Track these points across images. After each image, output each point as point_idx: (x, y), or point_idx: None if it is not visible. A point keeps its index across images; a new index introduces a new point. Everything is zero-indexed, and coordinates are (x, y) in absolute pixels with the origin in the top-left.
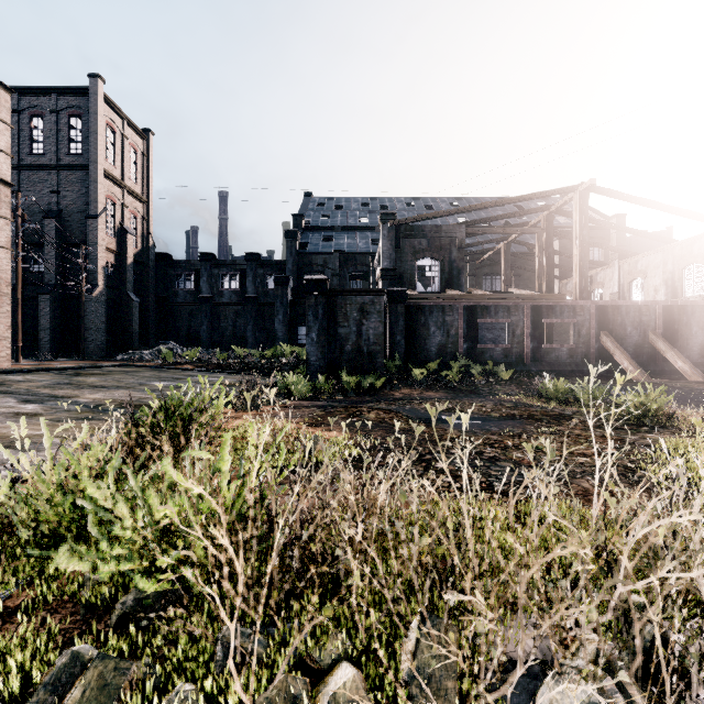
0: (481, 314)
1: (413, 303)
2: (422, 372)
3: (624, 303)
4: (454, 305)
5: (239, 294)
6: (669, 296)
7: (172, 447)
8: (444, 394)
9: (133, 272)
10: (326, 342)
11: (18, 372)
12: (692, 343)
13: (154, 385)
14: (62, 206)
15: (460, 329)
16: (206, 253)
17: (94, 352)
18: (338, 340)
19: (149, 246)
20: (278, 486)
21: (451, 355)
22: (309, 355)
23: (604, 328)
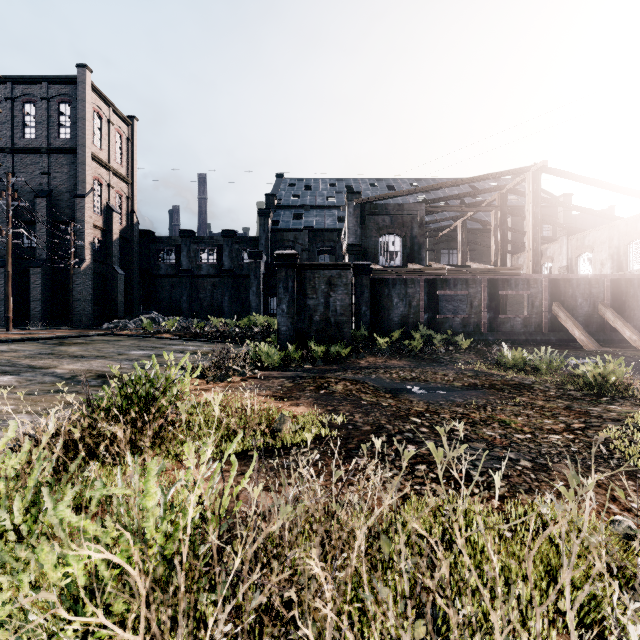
0: (441, 286)
1: (377, 276)
2: (386, 341)
3: (575, 276)
4: (416, 278)
5: (216, 267)
6: (615, 269)
7: (129, 431)
8: (407, 362)
9: (119, 247)
10: (295, 313)
11: (3, 342)
12: (638, 314)
13: (132, 354)
14: (52, 186)
15: (421, 300)
16: (186, 230)
17: (81, 321)
18: (307, 311)
19: (133, 224)
20: (240, 476)
21: (413, 325)
22: (280, 326)
23: (556, 299)
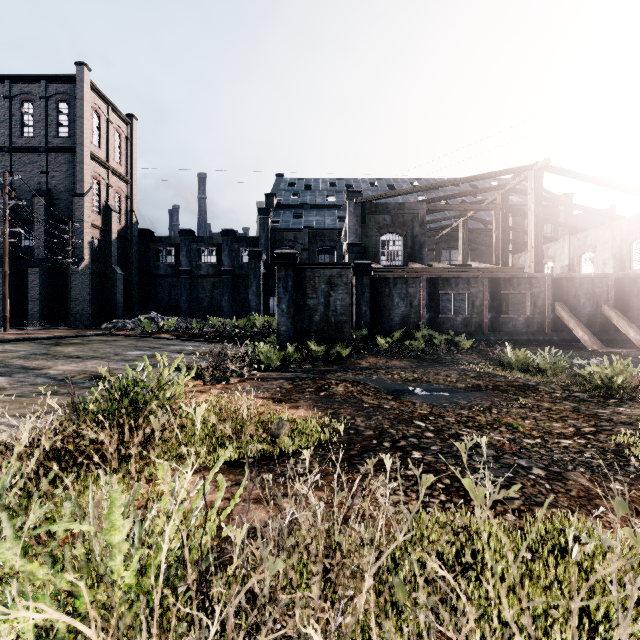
0: (442, 285)
1: (377, 275)
2: (387, 341)
3: (578, 275)
4: (417, 277)
5: (216, 267)
6: (617, 269)
7: (116, 438)
8: (409, 363)
9: (118, 247)
10: (295, 313)
11: None
12: None
13: (129, 355)
14: (50, 185)
15: (422, 300)
16: (185, 229)
17: (80, 321)
18: (307, 311)
19: (132, 223)
20: (235, 487)
21: (414, 325)
22: (279, 325)
23: (559, 299)
